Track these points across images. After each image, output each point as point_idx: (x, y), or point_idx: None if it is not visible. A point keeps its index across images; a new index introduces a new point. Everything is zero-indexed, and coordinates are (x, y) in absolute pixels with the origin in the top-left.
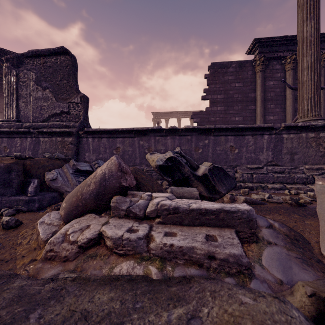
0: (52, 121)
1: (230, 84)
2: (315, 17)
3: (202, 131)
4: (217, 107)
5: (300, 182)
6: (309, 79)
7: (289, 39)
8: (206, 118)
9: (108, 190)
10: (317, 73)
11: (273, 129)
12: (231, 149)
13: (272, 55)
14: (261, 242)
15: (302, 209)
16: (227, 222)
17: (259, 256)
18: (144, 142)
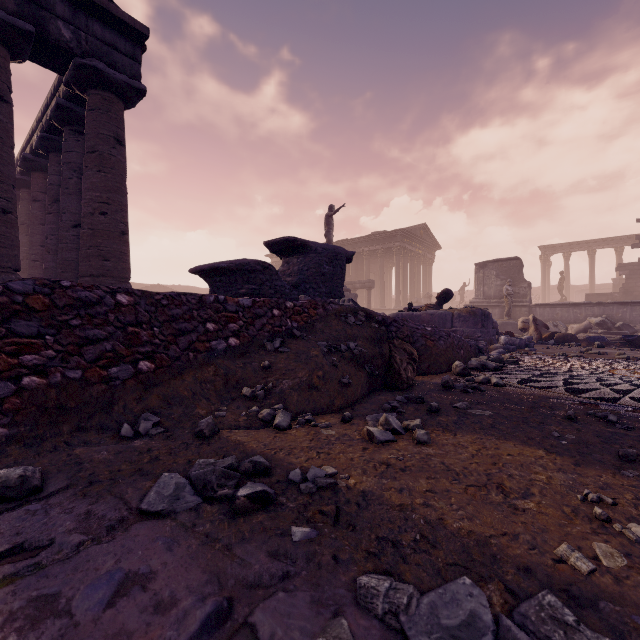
0: None
1: None
2: None
3: (621, 304)
4: None
5: None
6: None
7: None
8: (638, 270)
9: (587, 328)
10: None
11: None
12: None
13: None
14: None
15: None
16: (621, 334)
17: None
18: (576, 310)
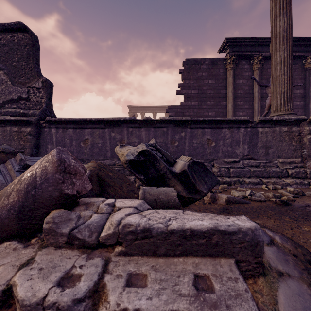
0: (7, 108)
1: (204, 80)
2: (288, 13)
3: (178, 123)
4: (191, 102)
5: (275, 175)
6: (282, 74)
7: (256, 41)
8: (181, 112)
9: (41, 202)
10: (290, 68)
11: (249, 123)
12: (208, 142)
13: (241, 54)
14: (270, 274)
15: (290, 209)
16: (223, 248)
17: (273, 304)
18: (116, 134)
